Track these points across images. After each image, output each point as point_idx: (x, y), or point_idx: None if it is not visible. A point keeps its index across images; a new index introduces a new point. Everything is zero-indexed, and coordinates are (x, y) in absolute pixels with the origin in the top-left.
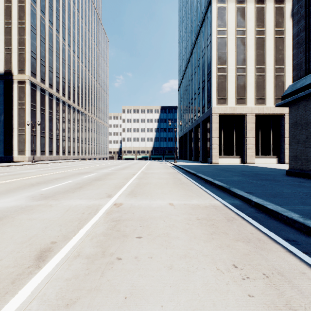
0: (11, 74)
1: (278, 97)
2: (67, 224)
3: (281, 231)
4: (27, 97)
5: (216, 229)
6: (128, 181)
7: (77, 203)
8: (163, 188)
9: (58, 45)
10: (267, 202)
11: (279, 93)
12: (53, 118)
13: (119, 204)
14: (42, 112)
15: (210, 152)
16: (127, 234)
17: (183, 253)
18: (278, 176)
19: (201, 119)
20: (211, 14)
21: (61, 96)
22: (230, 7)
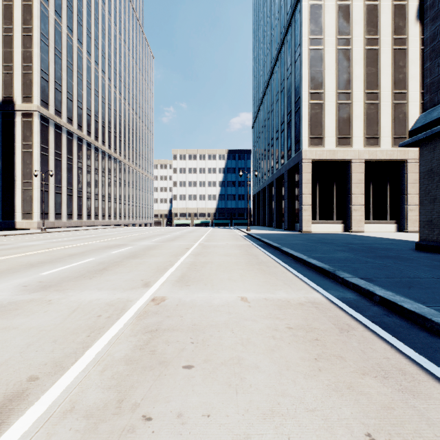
0: (12, 103)
1: (398, 135)
2: (67, 339)
3: (436, 352)
4: (35, 137)
5: (323, 348)
6: (178, 260)
7: (93, 298)
8: (231, 271)
9: (80, 62)
10: (400, 298)
11: (400, 130)
12: (73, 166)
13: (160, 300)
14: (57, 158)
15: (299, 216)
16: (168, 361)
17: (268, 405)
18: (404, 252)
19: (286, 167)
20: (300, 15)
21: (85, 135)
22: (328, 5)
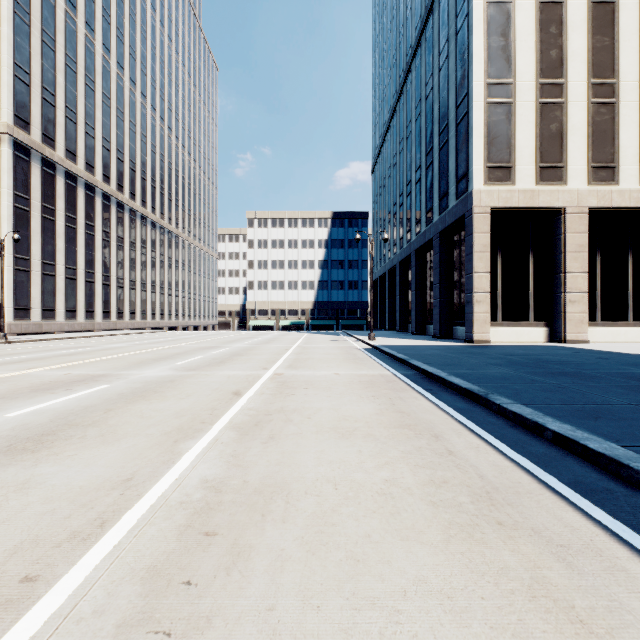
0: None
1: None
2: None
3: None
4: (4, 178)
5: None
6: (164, 471)
7: None
8: None
9: (90, 60)
10: None
11: None
12: (78, 231)
13: None
14: (47, 216)
15: (467, 313)
16: None
17: None
18: None
19: (438, 227)
20: None
21: (99, 181)
22: None
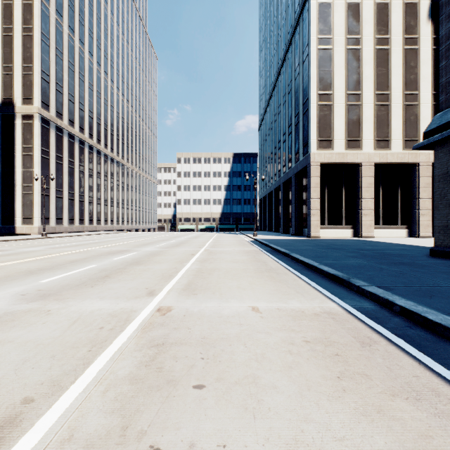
0: (12, 105)
1: (409, 138)
2: (66, 354)
3: None
4: (36, 139)
5: (345, 365)
6: (184, 267)
7: (95, 308)
8: (240, 279)
9: (82, 63)
10: (423, 308)
11: (411, 132)
12: (75, 170)
13: (166, 310)
14: (58, 161)
15: (308, 221)
16: (176, 379)
17: (291, 433)
18: (419, 258)
19: (294, 171)
20: (308, 14)
21: (87, 138)
22: (337, 4)
